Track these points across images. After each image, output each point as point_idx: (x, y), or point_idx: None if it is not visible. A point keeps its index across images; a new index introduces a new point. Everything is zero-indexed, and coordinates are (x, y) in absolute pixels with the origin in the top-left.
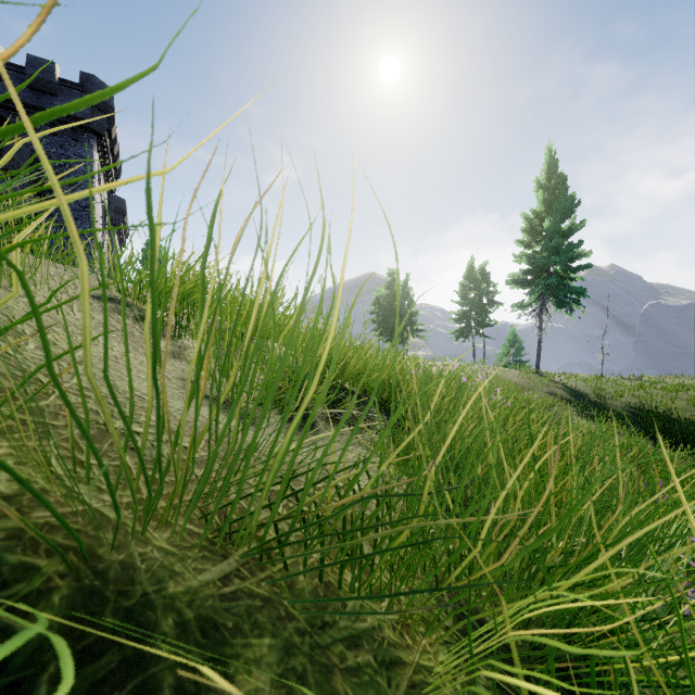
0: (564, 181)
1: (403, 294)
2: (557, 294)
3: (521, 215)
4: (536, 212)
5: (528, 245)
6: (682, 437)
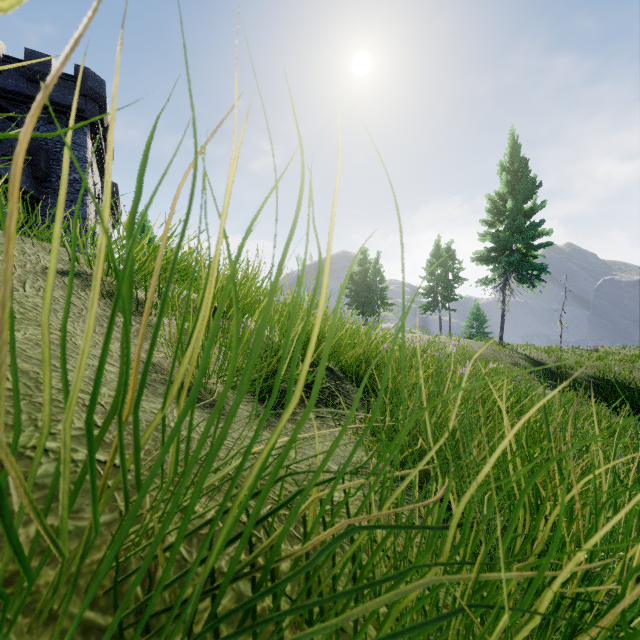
0: (526, 165)
1: (374, 271)
2: (520, 271)
3: (486, 196)
4: (500, 193)
5: (492, 225)
6: None
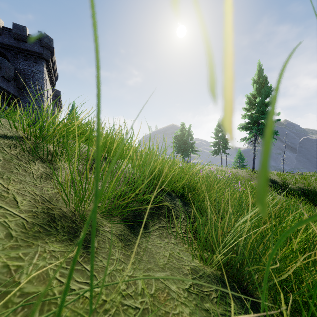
0: (266, 79)
1: (188, 134)
2: (263, 133)
3: (245, 96)
4: (252, 94)
5: (248, 110)
6: None
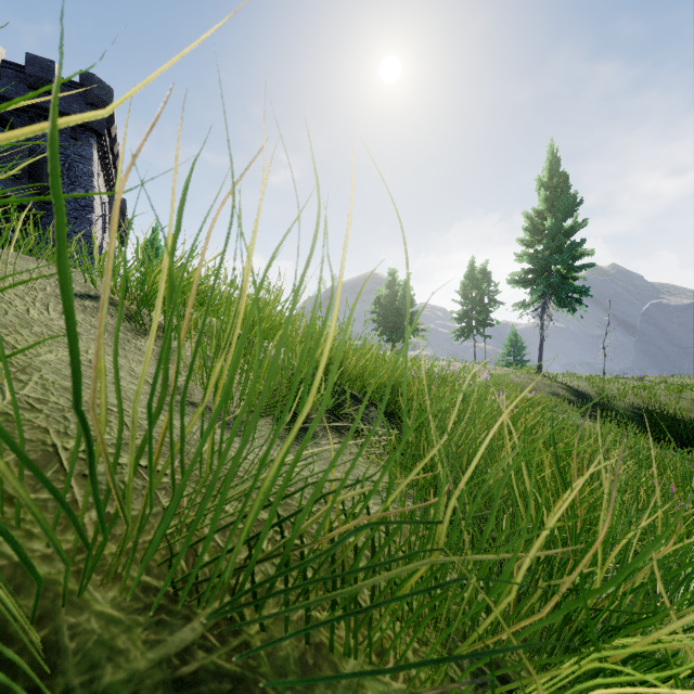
0: (566, 180)
1: (404, 294)
2: (559, 294)
3: (523, 214)
4: (538, 211)
5: (529, 244)
6: (688, 438)
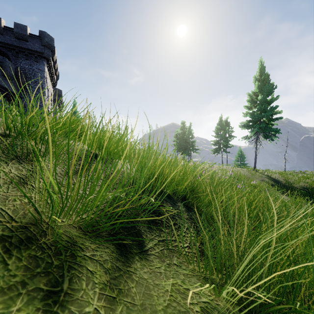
0: (268, 77)
1: (188, 132)
2: (265, 132)
3: (247, 93)
4: (254, 92)
5: (250, 108)
6: None
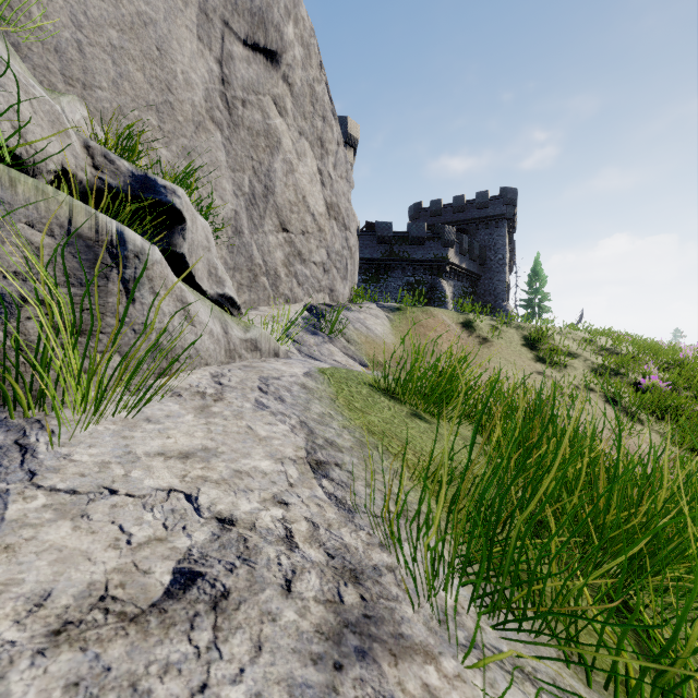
0: None
1: None
2: None
3: None
4: None
5: None
6: None
